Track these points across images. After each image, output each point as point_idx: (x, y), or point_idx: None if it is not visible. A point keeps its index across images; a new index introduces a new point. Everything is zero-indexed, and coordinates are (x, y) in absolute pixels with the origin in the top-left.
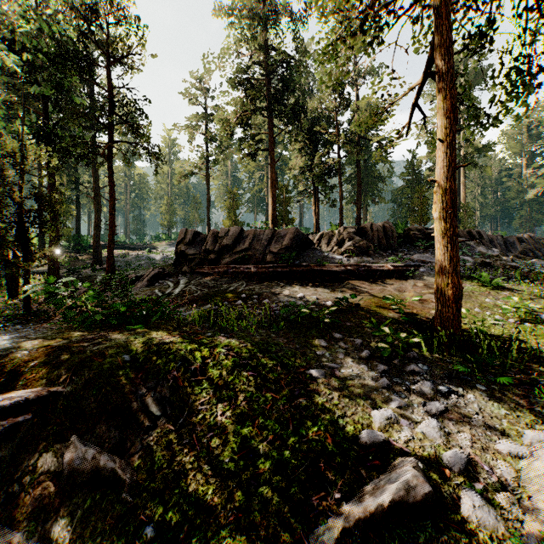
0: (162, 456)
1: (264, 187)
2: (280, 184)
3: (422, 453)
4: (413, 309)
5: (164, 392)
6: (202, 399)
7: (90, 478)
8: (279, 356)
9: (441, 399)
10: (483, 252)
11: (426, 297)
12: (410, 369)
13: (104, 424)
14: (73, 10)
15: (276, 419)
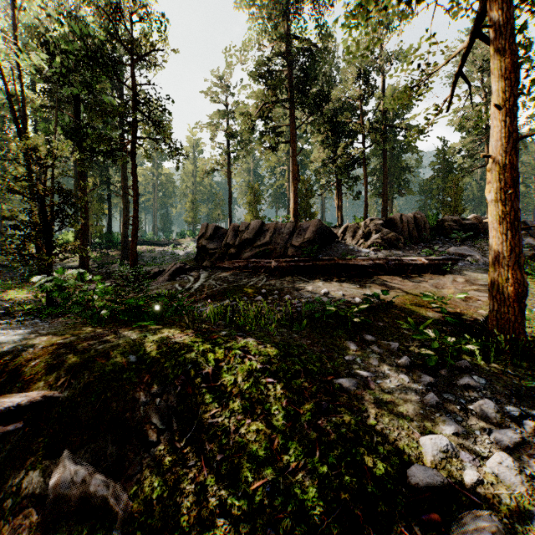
0: (163, 482)
1: (286, 182)
2: (302, 177)
3: (498, 506)
4: (456, 308)
5: (170, 400)
6: (213, 410)
7: (78, 506)
8: (302, 360)
9: (511, 426)
10: (531, 244)
11: (469, 294)
12: (463, 382)
13: (101, 438)
14: (98, 11)
15: (299, 441)
